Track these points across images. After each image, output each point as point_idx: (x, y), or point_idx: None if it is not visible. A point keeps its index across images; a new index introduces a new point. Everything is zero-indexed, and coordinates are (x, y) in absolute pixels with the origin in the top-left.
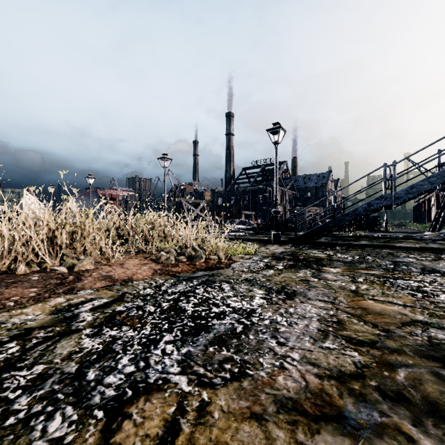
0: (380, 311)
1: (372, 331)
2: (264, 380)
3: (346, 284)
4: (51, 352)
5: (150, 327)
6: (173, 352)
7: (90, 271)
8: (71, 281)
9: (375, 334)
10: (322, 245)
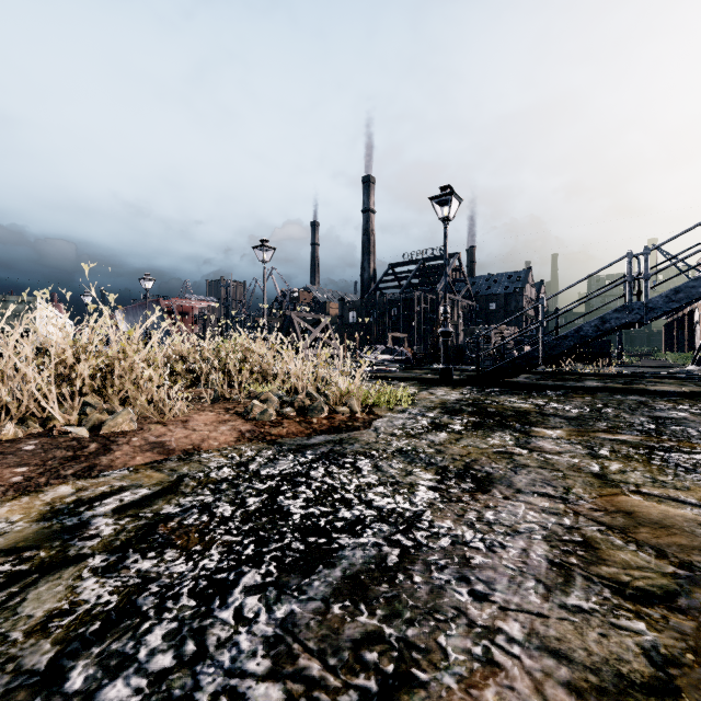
0: (661, 520)
1: (659, 566)
2: (454, 700)
3: (581, 460)
4: (10, 613)
5: (219, 553)
6: (258, 615)
7: (129, 434)
8: (93, 454)
9: (668, 575)
10: (524, 388)
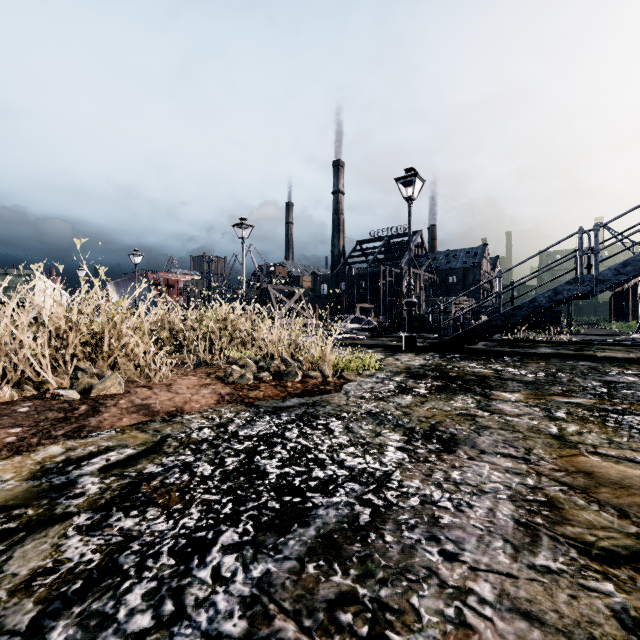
0: (620, 480)
1: (622, 526)
2: None
3: (539, 422)
4: None
5: (198, 511)
6: (235, 574)
7: (117, 397)
8: (82, 415)
9: (632, 535)
10: (482, 355)
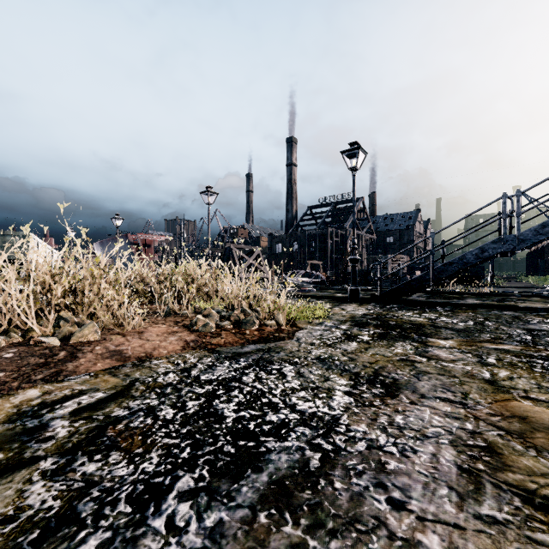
0: None
1: None
2: None
3: (473, 367)
4: None
5: (158, 456)
6: (189, 524)
7: (93, 344)
8: (61, 361)
9: None
10: (417, 305)
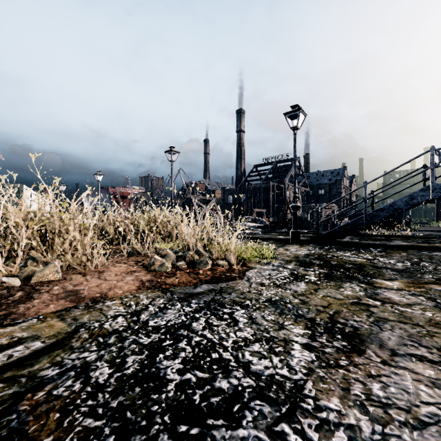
0: None
1: None
2: None
3: (433, 313)
4: None
5: None
6: None
7: (52, 283)
8: (14, 302)
9: None
10: (352, 246)
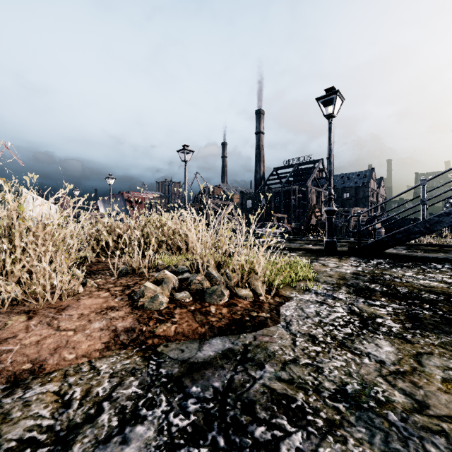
0: None
1: None
2: None
3: None
4: None
5: None
6: None
7: None
8: None
9: None
10: (406, 260)
